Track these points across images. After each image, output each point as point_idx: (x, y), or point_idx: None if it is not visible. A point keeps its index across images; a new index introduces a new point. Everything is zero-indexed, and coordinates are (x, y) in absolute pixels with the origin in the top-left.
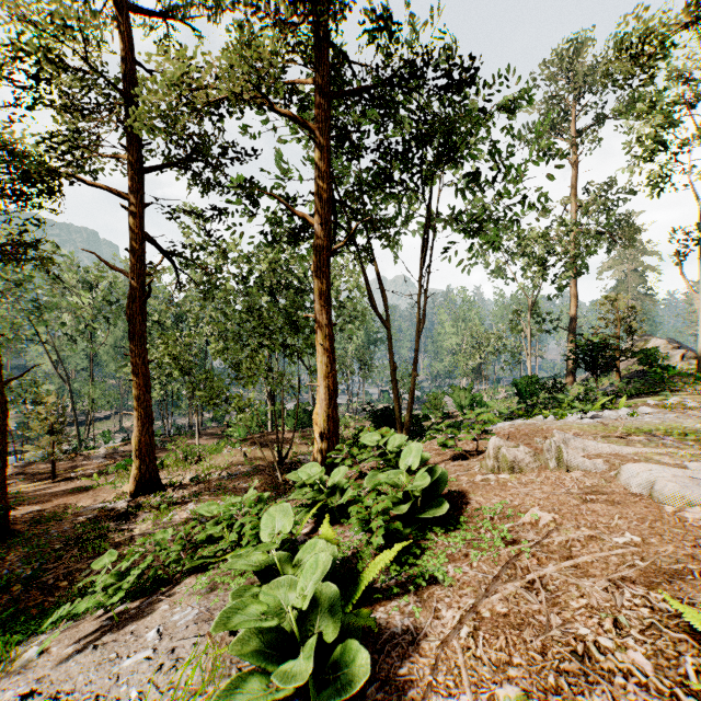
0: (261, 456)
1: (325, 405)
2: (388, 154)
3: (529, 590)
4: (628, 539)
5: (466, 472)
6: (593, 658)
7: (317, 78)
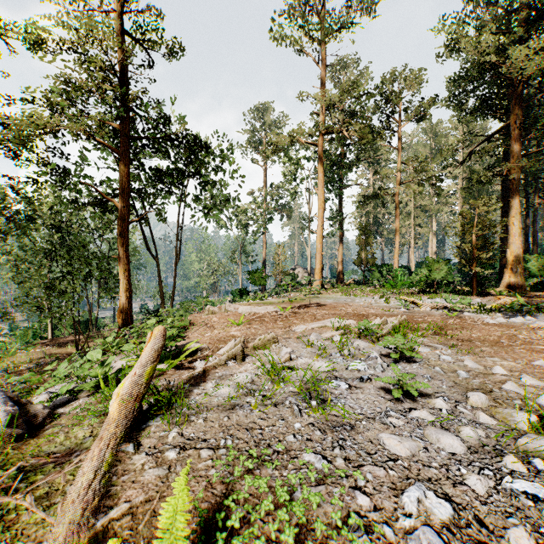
0: (57, 352)
1: (126, 307)
2: (162, 172)
3: (209, 327)
4: (231, 318)
5: (199, 317)
6: (216, 328)
7: (121, 126)
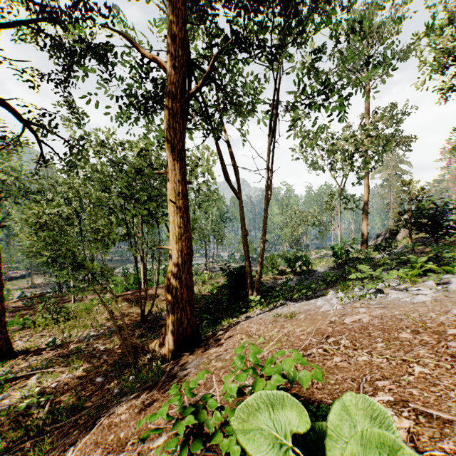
0: (127, 313)
1: (177, 271)
2: (245, 6)
3: None
4: None
5: None
6: None
7: None
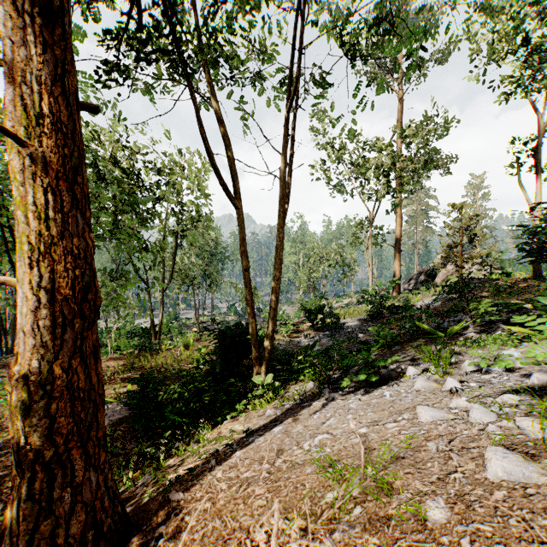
0: None
1: (35, 350)
2: None
3: None
4: None
5: None
6: None
7: None
